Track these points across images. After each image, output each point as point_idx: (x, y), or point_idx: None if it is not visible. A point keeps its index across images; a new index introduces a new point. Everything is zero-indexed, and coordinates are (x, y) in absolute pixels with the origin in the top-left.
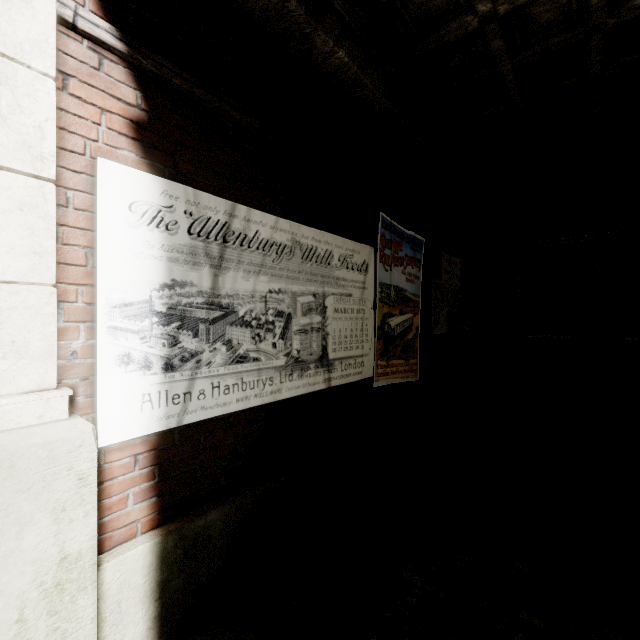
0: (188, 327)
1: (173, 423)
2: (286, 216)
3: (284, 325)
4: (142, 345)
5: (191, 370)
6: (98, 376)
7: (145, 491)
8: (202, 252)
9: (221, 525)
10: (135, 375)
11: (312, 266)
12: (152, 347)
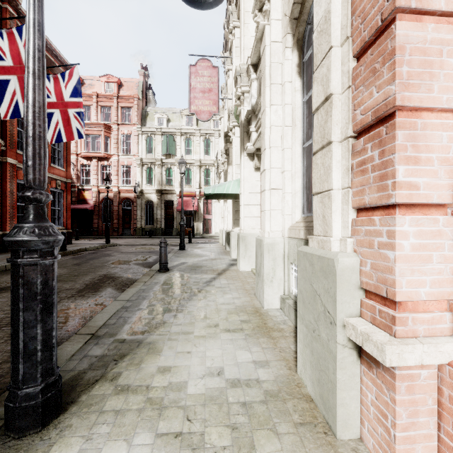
0: None
1: None
2: None
3: None
4: None
5: None
6: None
7: None
8: None
9: None
10: None
11: None
12: None
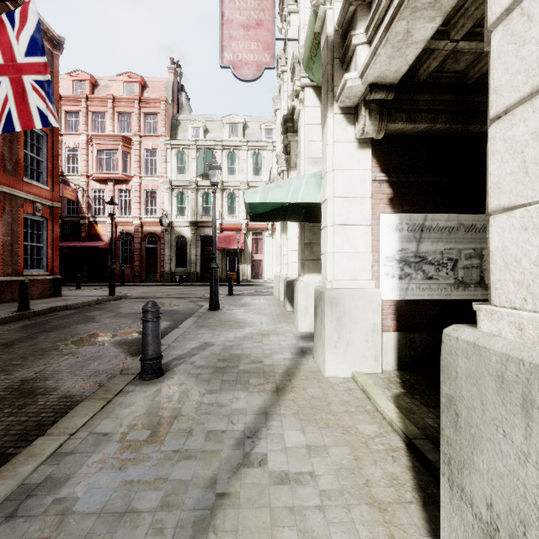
0: (407, 265)
1: (402, 298)
2: (454, 213)
3: (453, 264)
4: (392, 270)
5: (408, 280)
6: (380, 278)
7: (392, 318)
8: (412, 237)
9: (420, 340)
10: (390, 279)
11: (472, 234)
12: (395, 271)
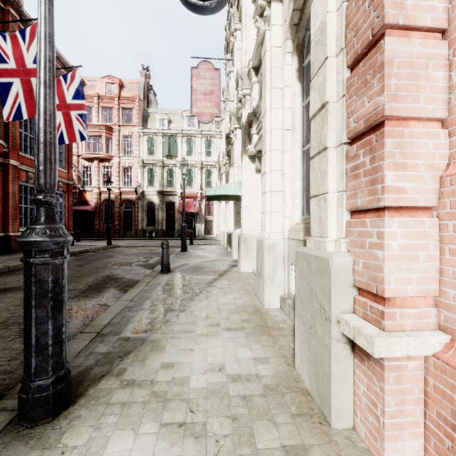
0: None
1: None
2: None
3: None
4: None
5: None
6: None
7: None
8: None
9: None
10: None
11: None
12: None
